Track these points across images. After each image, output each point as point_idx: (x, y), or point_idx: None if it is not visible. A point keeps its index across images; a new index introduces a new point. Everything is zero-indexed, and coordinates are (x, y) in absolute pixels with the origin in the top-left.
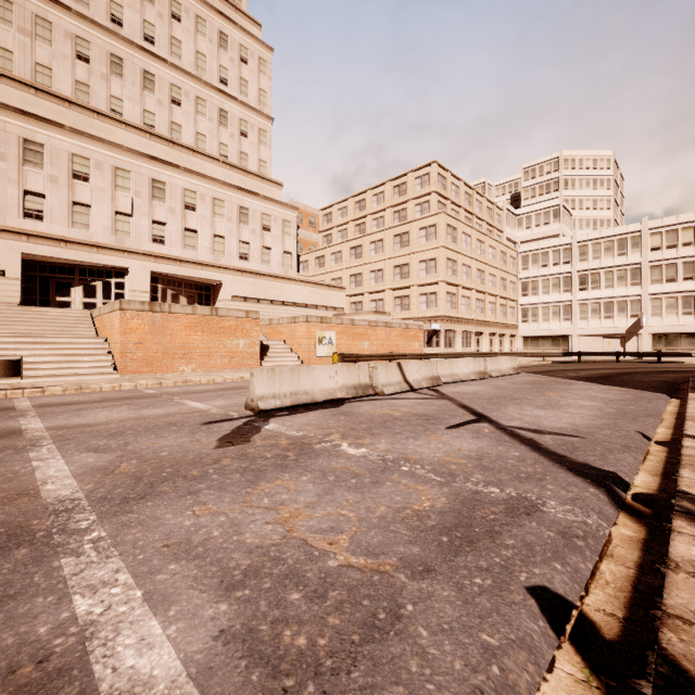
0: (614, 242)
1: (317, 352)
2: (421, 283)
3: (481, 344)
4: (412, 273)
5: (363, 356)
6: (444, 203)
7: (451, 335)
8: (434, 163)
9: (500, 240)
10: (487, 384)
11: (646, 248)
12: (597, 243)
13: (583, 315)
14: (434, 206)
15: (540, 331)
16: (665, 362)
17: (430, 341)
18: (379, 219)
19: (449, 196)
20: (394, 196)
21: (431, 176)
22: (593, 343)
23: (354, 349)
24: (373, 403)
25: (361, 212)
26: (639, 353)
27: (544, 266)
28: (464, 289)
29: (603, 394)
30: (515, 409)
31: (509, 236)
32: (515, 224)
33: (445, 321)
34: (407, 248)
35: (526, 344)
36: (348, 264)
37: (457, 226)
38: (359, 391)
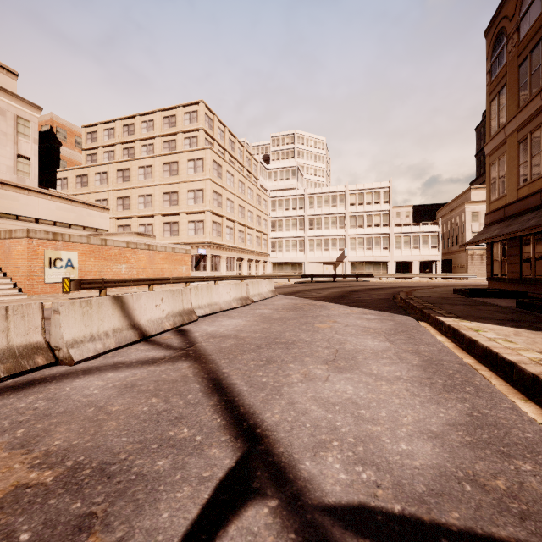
0: (329, 197)
1: (47, 277)
2: (190, 211)
3: (242, 268)
4: (181, 200)
5: (112, 282)
6: (211, 142)
7: (217, 259)
8: (202, 103)
9: (256, 184)
10: (250, 314)
11: (348, 203)
12: (320, 196)
13: (311, 247)
14: (202, 142)
15: (284, 259)
16: (360, 281)
17: (198, 265)
18: (149, 146)
19: (215, 136)
20: (164, 126)
21: (199, 114)
22: (317, 268)
23: (107, 272)
24: (4, 406)
25: (129, 136)
26: (346, 275)
27: (287, 209)
28: (228, 220)
29: (368, 322)
30: (304, 382)
31: (263, 184)
32: (266, 176)
33: (212, 248)
34: (176, 176)
35: (274, 269)
36: (114, 186)
37: (222, 164)
38: (1, 366)
